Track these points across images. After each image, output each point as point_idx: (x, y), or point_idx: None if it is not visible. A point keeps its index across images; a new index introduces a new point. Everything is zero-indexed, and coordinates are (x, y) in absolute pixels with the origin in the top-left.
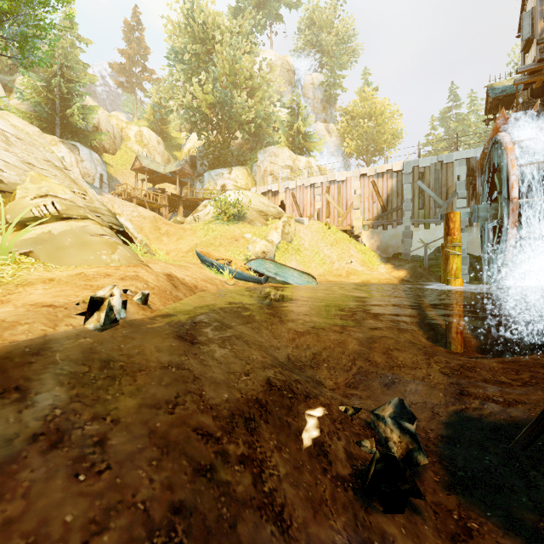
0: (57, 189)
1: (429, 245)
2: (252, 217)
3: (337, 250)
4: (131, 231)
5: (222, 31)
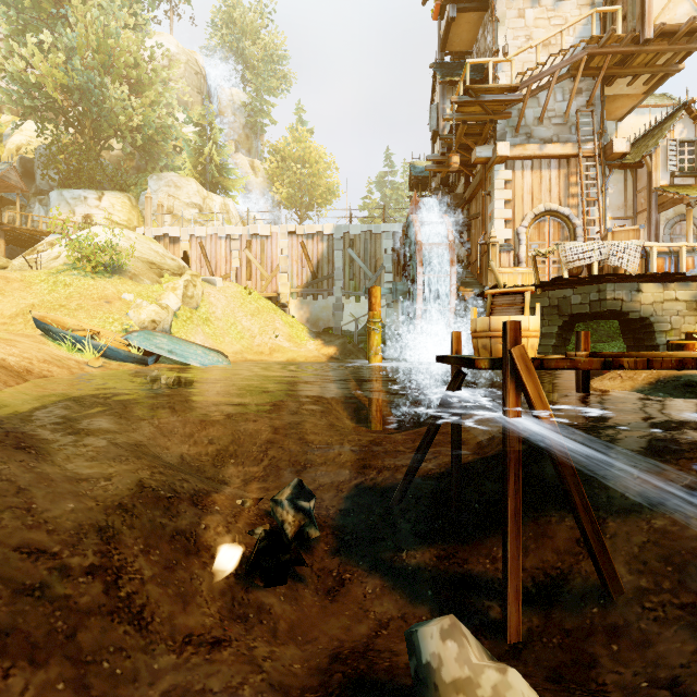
0: None
1: (360, 319)
2: (136, 270)
3: (259, 321)
4: None
5: None
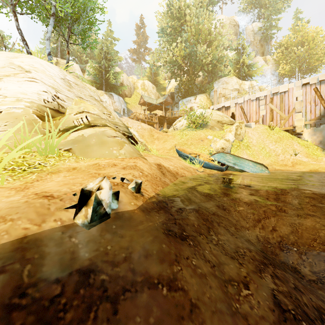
0: (89, 108)
1: None
2: (212, 124)
3: (280, 145)
4: (136, 137)
5: (190, 8)
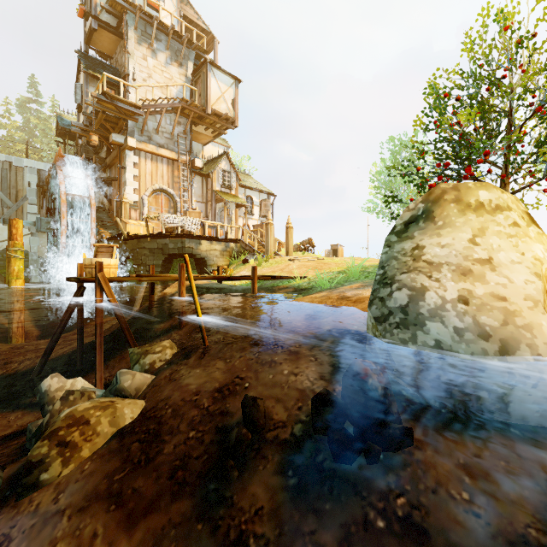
0: None
1: None
2: None
3: None
4: None
5: None
